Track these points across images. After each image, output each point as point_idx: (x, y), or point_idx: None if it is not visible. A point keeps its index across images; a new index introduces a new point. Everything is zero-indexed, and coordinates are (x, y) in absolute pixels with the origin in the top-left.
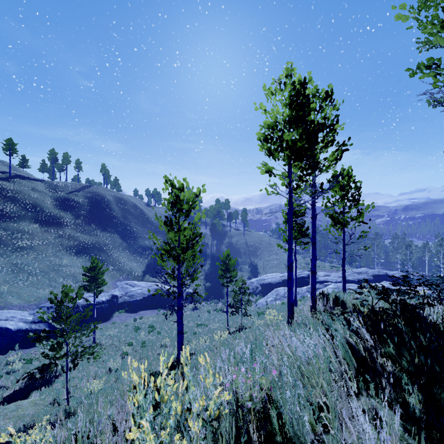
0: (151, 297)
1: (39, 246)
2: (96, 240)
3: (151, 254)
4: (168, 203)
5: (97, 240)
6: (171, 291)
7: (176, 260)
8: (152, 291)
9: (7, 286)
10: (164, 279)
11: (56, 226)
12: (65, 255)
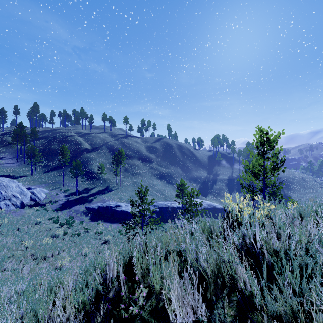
0: (206, 209)
1: (143, 173)
2: (168, 171)
3: (201, 181)
4: (257, 142)
5: (169, 171)
6: (219, 207)
7: (264, 176)
8: (206, 205)
9: (134, 193)
10: (212, 199)
11: (148, 162)
12: (154, 179)
